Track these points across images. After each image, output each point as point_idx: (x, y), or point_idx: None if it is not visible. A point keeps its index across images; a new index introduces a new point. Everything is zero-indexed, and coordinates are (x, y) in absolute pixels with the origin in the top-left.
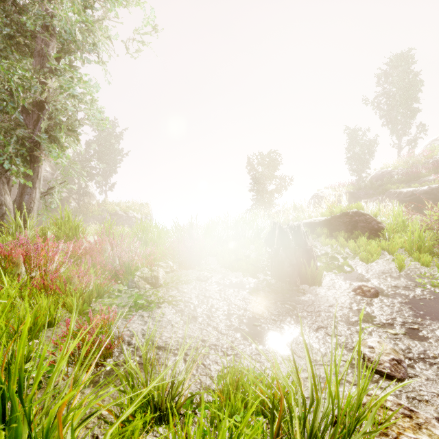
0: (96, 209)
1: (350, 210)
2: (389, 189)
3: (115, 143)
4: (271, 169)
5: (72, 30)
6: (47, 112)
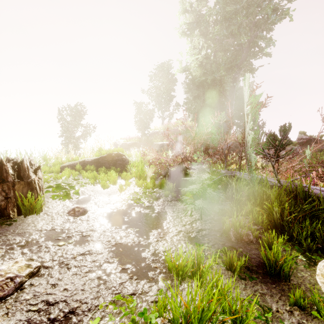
0: None
1: (113, 152)
2: (154, 142)
3: None
4: (78, 119)
5: None
6: None
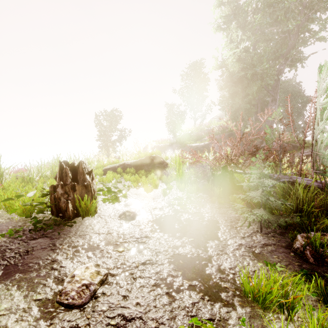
0: None
1: (151, 155)
2: (187, 144)
3: None
4: (114, 123)
5: None
6: None
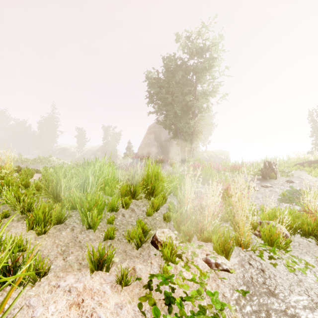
0: (202, 154)
1: None
2: None
3: (210, 119)
4: None
5: (202, 106)
6: (196, 130)
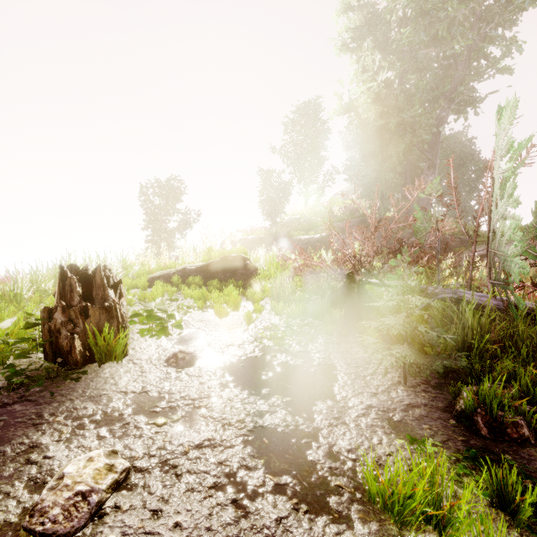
0: None
1: (231, 255)
2: (293, 236)
3: None
4: (172, 201)
5: None
6: None
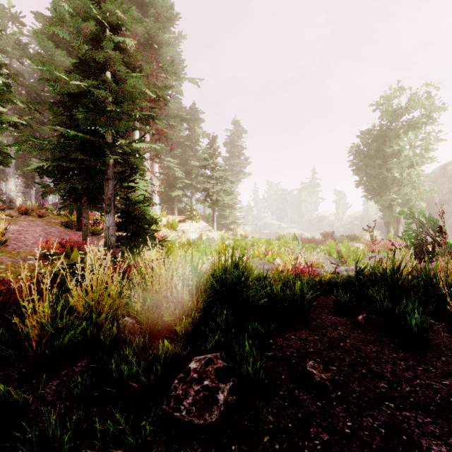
0: None
1: None
2: None
3: None
4: None
5: (400, 175)
6: (396, 202)
